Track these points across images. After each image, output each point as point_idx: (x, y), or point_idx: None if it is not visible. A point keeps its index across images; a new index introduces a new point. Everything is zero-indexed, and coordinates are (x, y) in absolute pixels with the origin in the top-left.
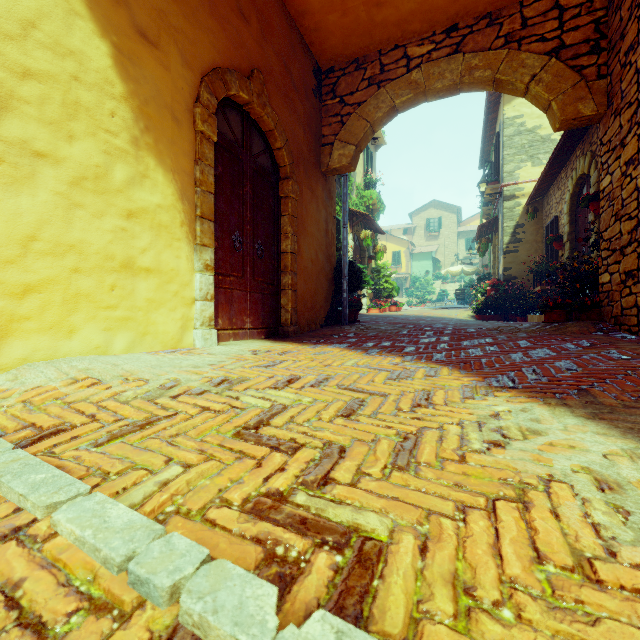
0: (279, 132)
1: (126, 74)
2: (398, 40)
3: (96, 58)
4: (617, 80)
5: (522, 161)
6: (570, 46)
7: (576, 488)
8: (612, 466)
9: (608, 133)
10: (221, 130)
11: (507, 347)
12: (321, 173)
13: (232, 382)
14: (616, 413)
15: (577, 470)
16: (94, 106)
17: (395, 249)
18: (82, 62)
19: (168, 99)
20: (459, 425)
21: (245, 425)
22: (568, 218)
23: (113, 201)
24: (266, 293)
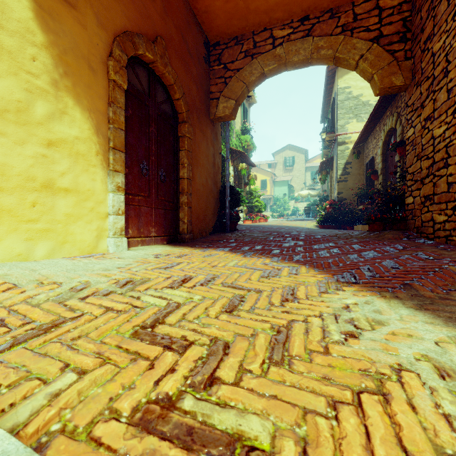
0: (178, 86)
1: (46, 26)
2: (266, 24)
3: (18, 9)
4: (418, 61)
5: (350, 118)
6: (386, 36)
7: (422, 377)
8: (445, 353)
9: (412, 98)
10: (131, 81)
11: (345, 250)
12: (210, 120)
13: (135, 283)
14: (436, 304)
15: (419, 358)
16: (16, 50)
17: (263, 178)
18: (4, 11)
19: (85, 51)
20: (320, 317)
21: (143, 324)
22: (381, 158)
23: (34, 132)
24: (168, 209)
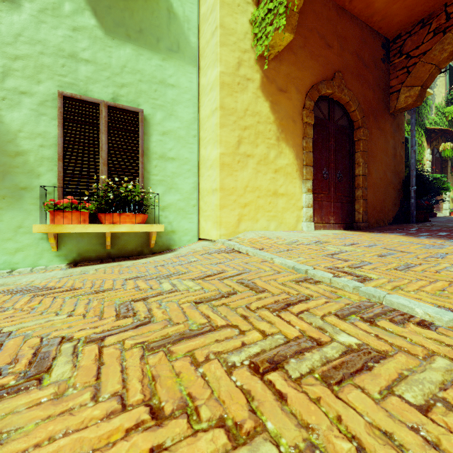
0: (353, 101)
1: (274, 111)
2: None
3: (264, 110)
4: None
5: None
6: None
7: None
8: None
9: None
10: (316, 115)
11: None
12: (389, 114)
13: (322, 242)
14: None
15: None
16: (264, 130)
17: None
18: (260, 115)
19: (290, 113)
20: (451, 264)
21: (327, 254)
22: None
23: (270, 167)
24: (344, 202)
